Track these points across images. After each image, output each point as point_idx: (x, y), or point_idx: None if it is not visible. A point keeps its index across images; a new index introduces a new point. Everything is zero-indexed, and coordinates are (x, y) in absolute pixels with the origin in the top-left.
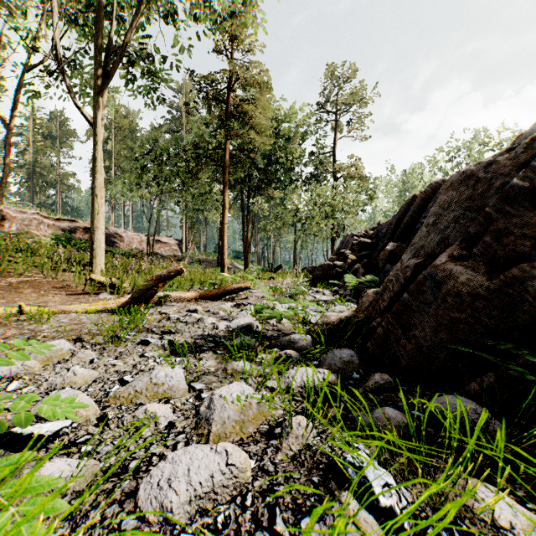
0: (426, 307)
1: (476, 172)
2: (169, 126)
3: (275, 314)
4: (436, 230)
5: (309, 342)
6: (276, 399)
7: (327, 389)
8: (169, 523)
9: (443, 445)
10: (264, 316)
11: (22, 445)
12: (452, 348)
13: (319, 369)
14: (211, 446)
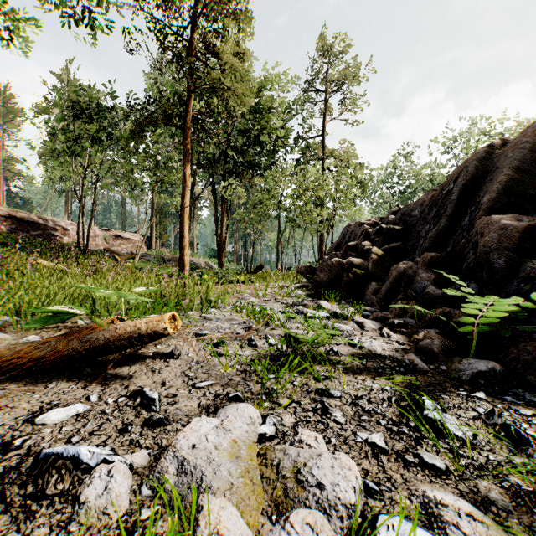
0: None
1: None
2: None
3: None
4: None
5: None
6: None
7: None
8: None
9: None
10: None
11: None
12: None
13: None
14: None
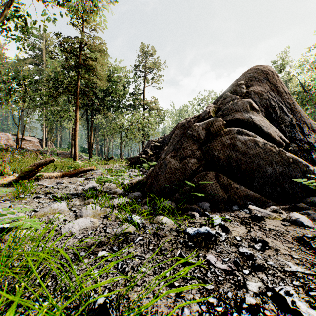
0: (163, 173)
1: (185, 123)
2: (32, 60)
3: (108, 180)
4: (172, 145)
5: (123, 191)
6: (107, 209)
7: (127, 204)
8: (73, 236)
9: (159, 213)
10: (102, 182)
11: (1, 231)
12: (170, 187)
13: (125, 198)
14: (85, 218)
